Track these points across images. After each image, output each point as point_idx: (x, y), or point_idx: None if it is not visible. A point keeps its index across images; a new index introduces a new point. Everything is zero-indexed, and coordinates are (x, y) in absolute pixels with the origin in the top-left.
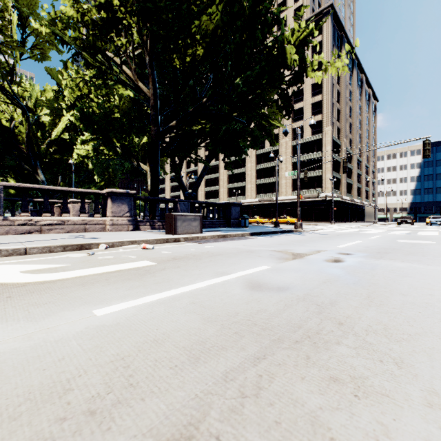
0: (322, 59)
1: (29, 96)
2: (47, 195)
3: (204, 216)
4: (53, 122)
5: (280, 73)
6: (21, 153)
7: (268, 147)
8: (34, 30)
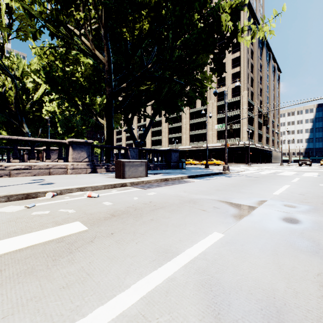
0: (251, 25)
1: (17, 68)
2: (16, 144)
3: (150, 160)
4: (35, 87)
5: (214, 39)
6: (10, 111)
7: (198, 107)
8: (18, 16)
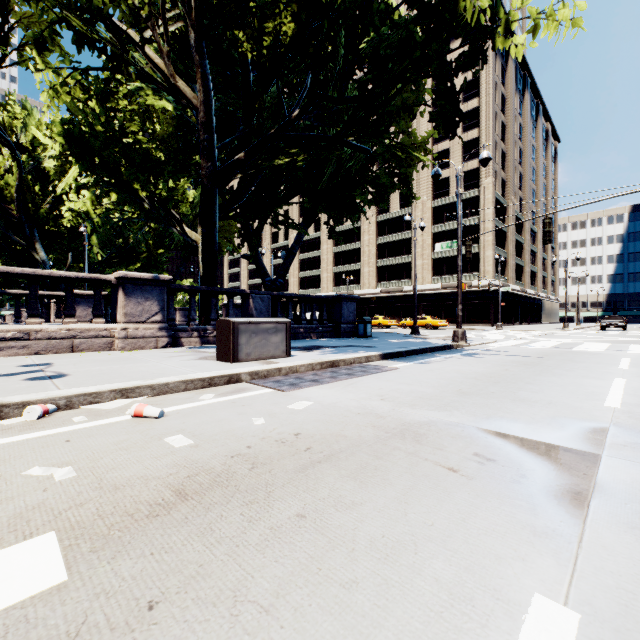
0: (529, 10)
1: (24, 128)
2: None
3: (296, 318)
4: (60, 168)
5: (441, 46)
6: (7, 217)
7: (395, 211)
8: (23, 18)
